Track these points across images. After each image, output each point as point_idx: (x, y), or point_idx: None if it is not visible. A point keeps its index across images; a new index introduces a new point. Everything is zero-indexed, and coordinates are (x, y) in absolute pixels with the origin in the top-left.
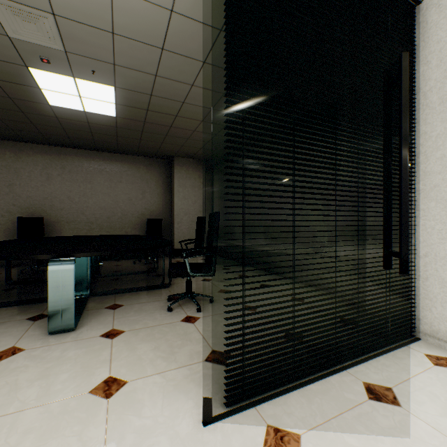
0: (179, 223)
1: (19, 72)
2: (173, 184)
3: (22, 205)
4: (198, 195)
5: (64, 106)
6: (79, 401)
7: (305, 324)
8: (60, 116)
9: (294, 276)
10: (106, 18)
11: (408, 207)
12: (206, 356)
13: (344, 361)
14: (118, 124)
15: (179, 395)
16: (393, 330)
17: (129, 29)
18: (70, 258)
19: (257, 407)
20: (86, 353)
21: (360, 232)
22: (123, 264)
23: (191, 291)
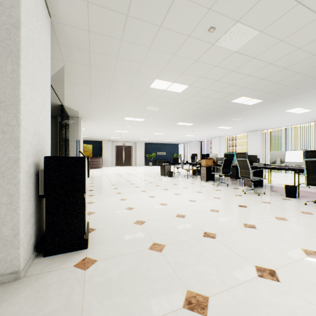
0: None
1: None
2: None
3: None
4: None
5: None
6: None
7: None
8: None
9: None
10: None
11: (68, 155)
12: None
13: None
14: None
15: None
16: None
17: None
18: None
19: None
20: None
21: None
22: None
23: None
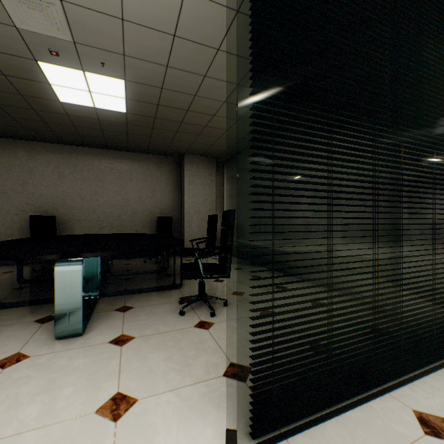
0: (189, 221)
1: (29, 66)
2: (183, 182)
3: (35, 204)
4: (208, 193)
5: (74, 102)
6: (84, 423)
7: (341, 339)
8: (71, 114)
9: (329, 283)
10: (115, 2)
11: None
12: (224, 370)
13: (385, 381)
14: (128, 121)
15: (196, 420)
16: (439, 345)
17: (139, 14)
18: (78, 259)
19: (289, 440)
20: (94, 363)
21: (389, 231)
22: (133, 263)
23: (204, 294)
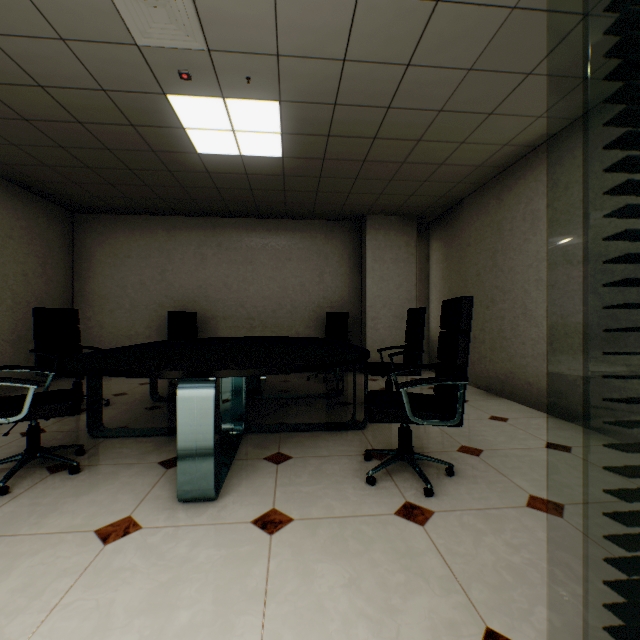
0: (373, 319)
1: (158, 106)
2: (364, 259)
3: (175, 297)
4: (403, 273)
5: (215, 152)
6: None
7: None
8: (211, 170)
9: None
10: None
11: None
12: None
13: None
14: (285, 170)
15: None
16: None
17: None
18: (209, 378)
19: None
20: (226, 563)
21: None
22: (292, 379)
23: (410, 449)
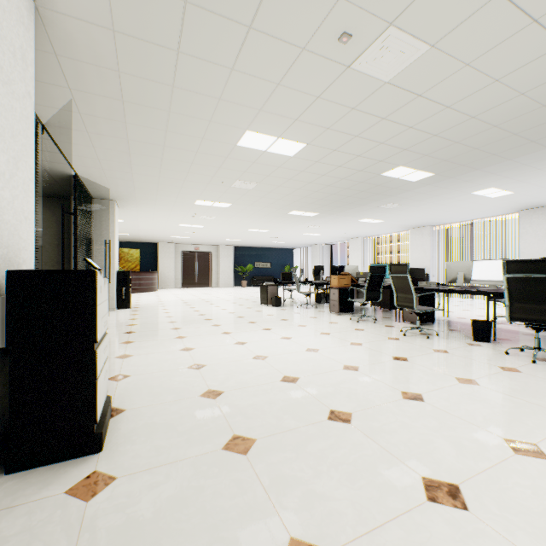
0: None
1: None
2: None
3: None
4: None
5: None
6: None
7: None
8: None
9: None
10: None
11: (90, 267)
12: None
13: None
14: None
15: None
16: None
17: None
18: None
19: None
20: None
21: None
22: None
23: None
